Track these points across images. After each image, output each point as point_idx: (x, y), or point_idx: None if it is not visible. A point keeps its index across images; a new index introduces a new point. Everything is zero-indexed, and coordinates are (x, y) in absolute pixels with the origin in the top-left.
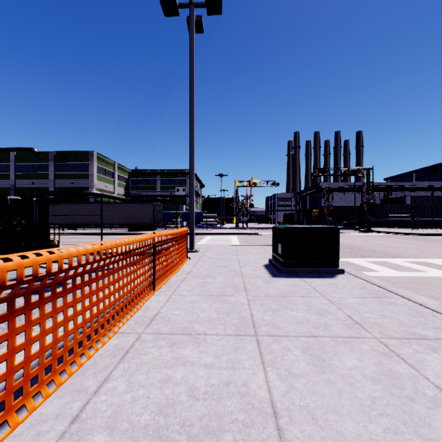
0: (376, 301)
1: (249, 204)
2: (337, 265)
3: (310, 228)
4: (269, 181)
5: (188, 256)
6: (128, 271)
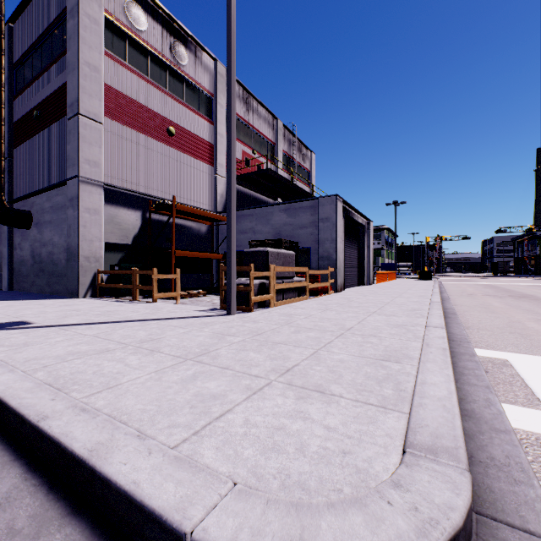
0: (428, 281)
1: (435, 258)
2: (431, 279)
3: (425, 271)
4: (460, 235)
5: (395, 279)
6: (391, 275)
